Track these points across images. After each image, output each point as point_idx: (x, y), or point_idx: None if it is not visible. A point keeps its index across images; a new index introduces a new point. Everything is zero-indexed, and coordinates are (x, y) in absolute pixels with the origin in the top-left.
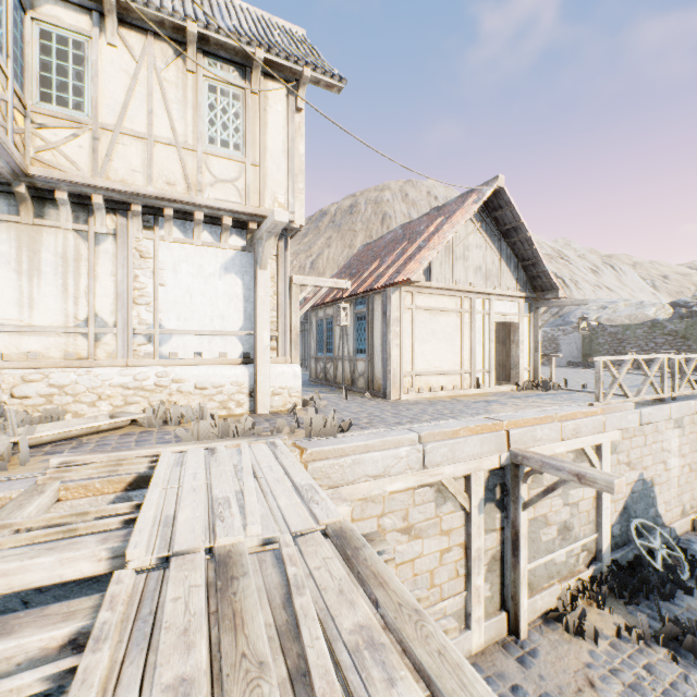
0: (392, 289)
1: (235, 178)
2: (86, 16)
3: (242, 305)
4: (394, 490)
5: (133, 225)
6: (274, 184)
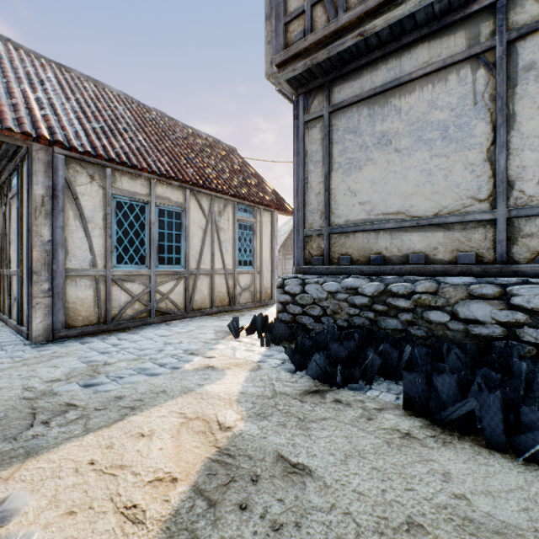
0: (277, 213)
1: None
2: None
3: None
4: None
5: None
6: None
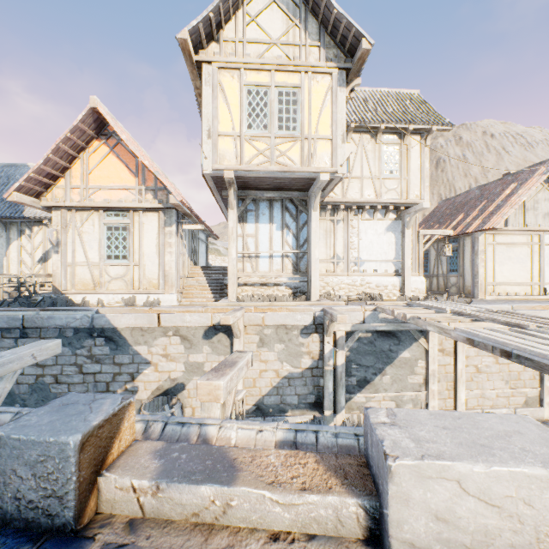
0: (479, 233)
1: (395, 187)
2: None
3: (394, 247)
4: None
5: (350, 215)
6: (414, 186)
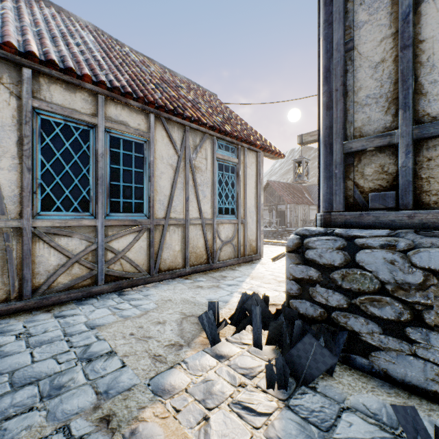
0: (262, 154)
1: None
2: None
3: None
4: None
5: None
6: None
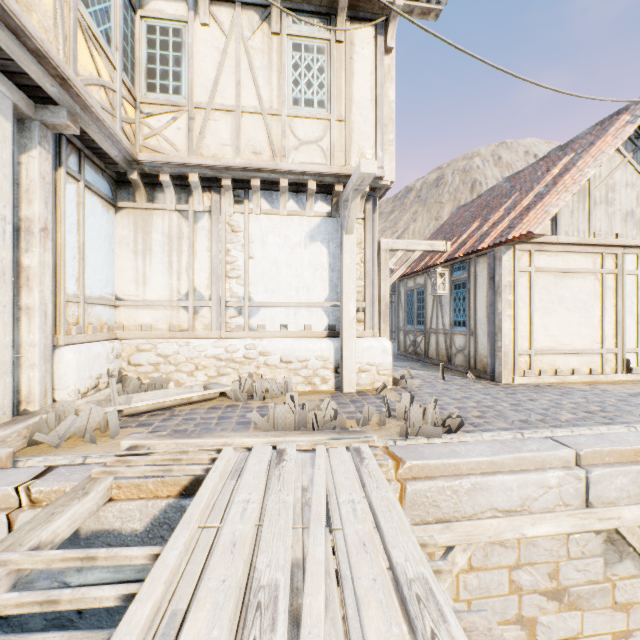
0: (503, 248)
1: (319, 137)
2: (183, 3)
3: (327, 275)
4: (538, 535)
5: (225, 201)
6: (361, 138)
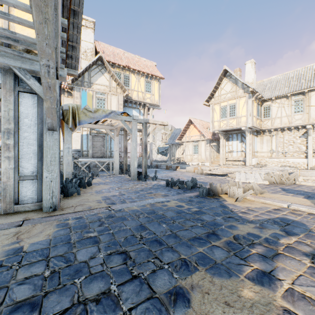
0: None
1: (301, 118)
2: (270, 101)
3: (305, 144)
4: None
5: (278, 132)
6: (313, 116)
